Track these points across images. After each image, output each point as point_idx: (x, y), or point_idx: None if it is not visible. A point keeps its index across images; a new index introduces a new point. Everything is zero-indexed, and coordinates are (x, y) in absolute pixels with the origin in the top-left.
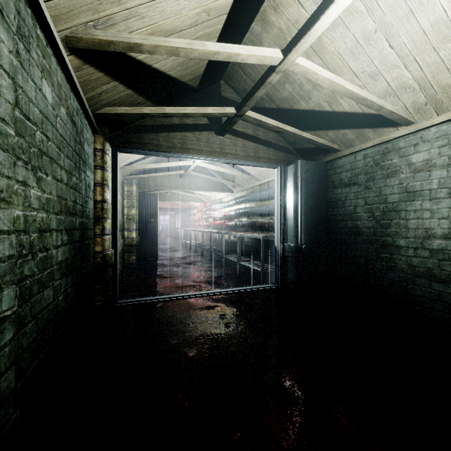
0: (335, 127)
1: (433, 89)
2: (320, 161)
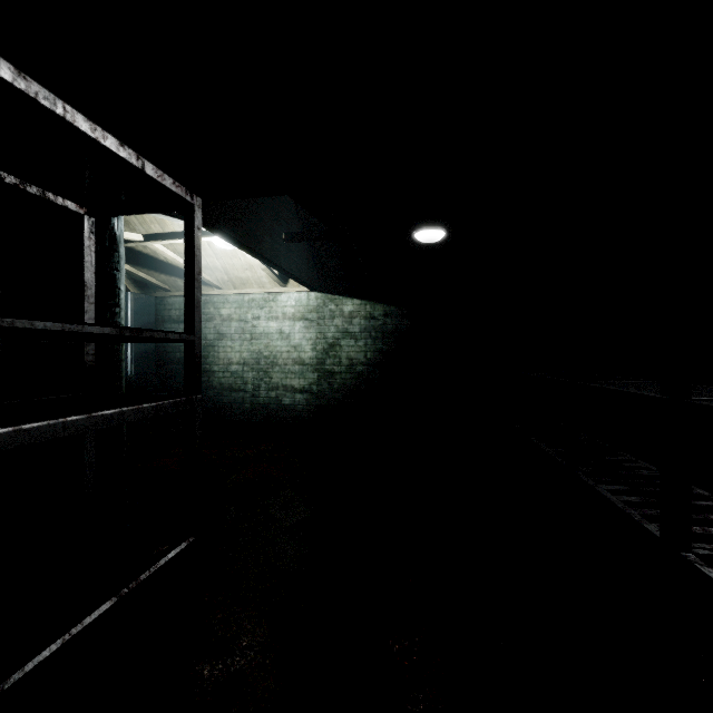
0: (168, 274)
1: (231, 276)
2: (151, 294)
